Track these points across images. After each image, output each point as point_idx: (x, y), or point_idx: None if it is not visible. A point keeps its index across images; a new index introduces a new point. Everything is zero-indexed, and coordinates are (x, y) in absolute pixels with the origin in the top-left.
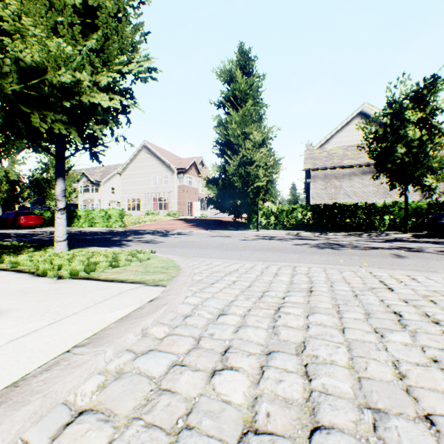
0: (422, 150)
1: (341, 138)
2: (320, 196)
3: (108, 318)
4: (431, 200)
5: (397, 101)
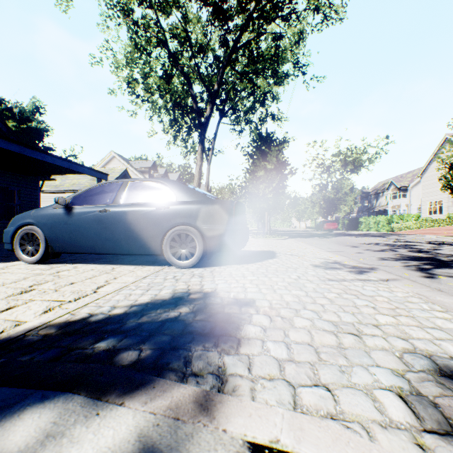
0: None
1: None
2: None
3: None
4: None
5: None
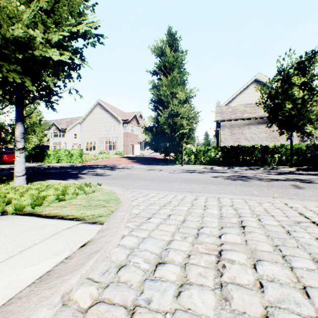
0: (303, 106)
1: (242, 98)
2: (227, 140)
3: (24, 278)
4: (310, 143)
5: (285, 70)
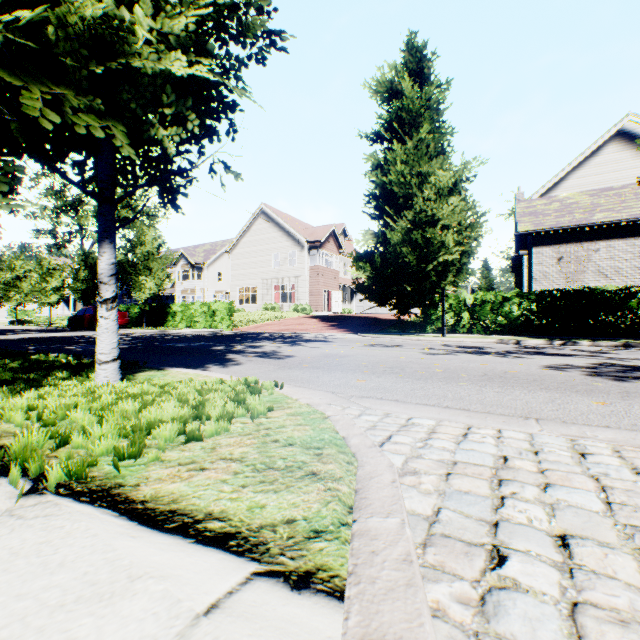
0: None
1: (582, 178)
2: (548, 277)
3: None
4: None
5: None
